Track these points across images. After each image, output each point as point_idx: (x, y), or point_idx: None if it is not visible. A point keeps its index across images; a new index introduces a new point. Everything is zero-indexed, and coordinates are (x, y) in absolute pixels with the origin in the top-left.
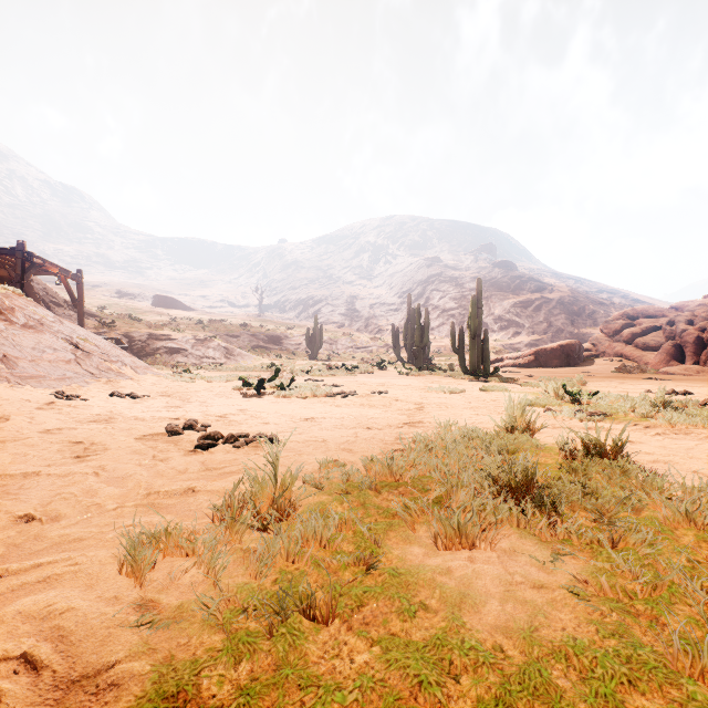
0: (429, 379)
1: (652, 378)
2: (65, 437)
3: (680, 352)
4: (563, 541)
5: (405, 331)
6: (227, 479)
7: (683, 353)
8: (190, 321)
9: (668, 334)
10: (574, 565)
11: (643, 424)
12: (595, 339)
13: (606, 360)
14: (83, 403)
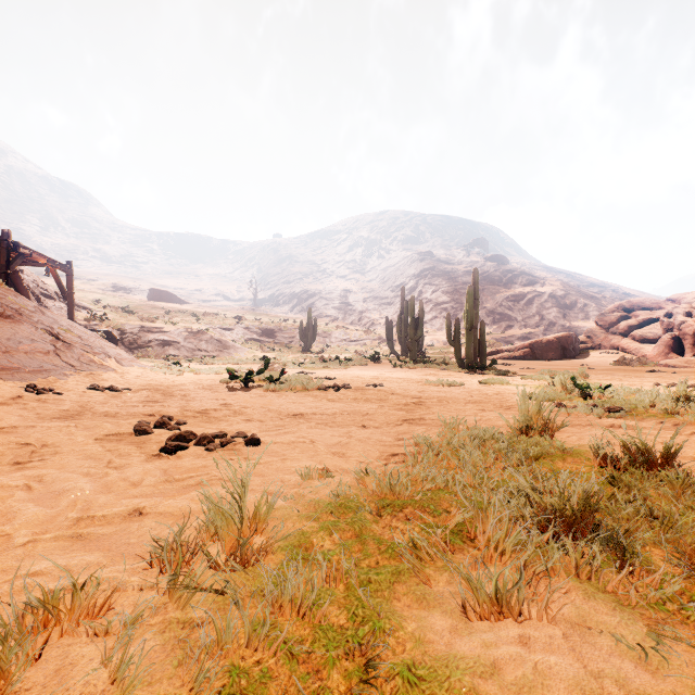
0: (425, 372)
1: (655, 371)
2: (16, 437)
3: (679, 344)
4: (652, 604)
5: (399, 323)
6: (188, 495)
7: (682, 345)
8: (185, 314)
9: (666, 326)
10: (688, 656)
11: (670, 421)
12: (590, 331)
13: (603, 352)
14: (55, 397)
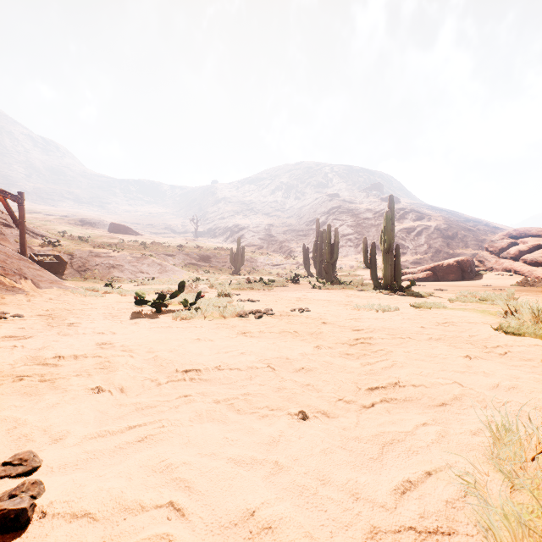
0: (345, 293)
1: None
2: None
3: None
4: None
5: (314, 250)
6: None
7: None
8: (136, 243)
9: None
10: None
11: None
12: (481, 256)
13: (497, 274)
14: None
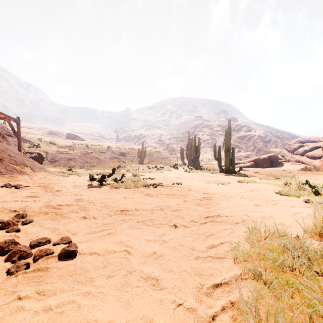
0: (203, 174)
1: None
2: None
3: None
4: None
5: (187, 149)
6: None
7: None
8: (82, 145)
9: None
10: None
11: None
12: (283, 153)
13: (291, 164)
14: None
